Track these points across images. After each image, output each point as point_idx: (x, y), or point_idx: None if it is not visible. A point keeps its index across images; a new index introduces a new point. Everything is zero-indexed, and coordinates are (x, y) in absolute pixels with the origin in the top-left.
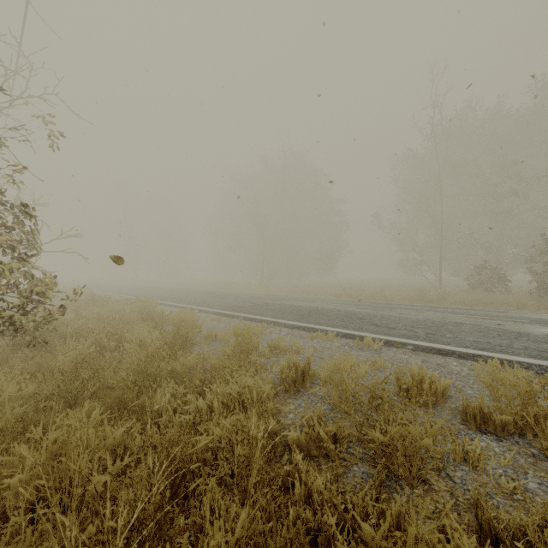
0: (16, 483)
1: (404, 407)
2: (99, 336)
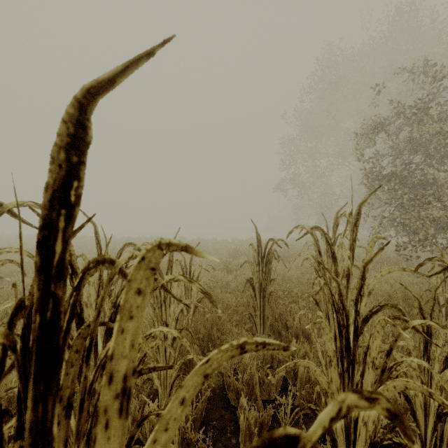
0: None
1: None
2: None
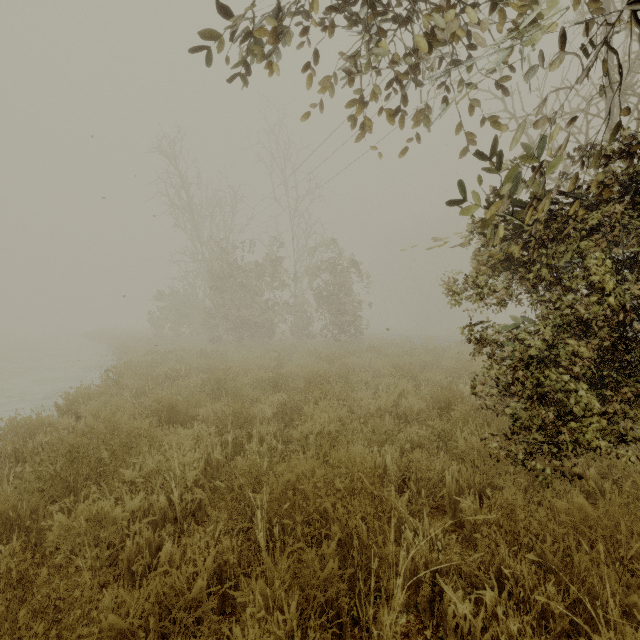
0: (408, 347)
1: (467, 344)
2: (379, 340)
